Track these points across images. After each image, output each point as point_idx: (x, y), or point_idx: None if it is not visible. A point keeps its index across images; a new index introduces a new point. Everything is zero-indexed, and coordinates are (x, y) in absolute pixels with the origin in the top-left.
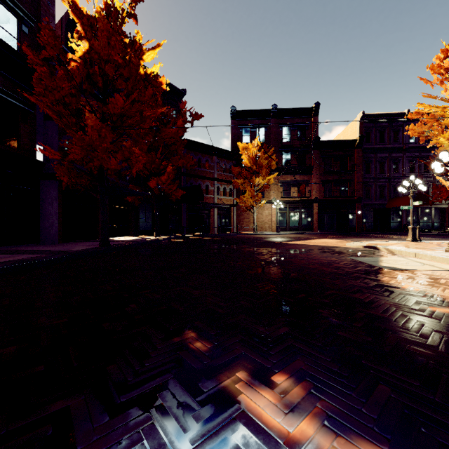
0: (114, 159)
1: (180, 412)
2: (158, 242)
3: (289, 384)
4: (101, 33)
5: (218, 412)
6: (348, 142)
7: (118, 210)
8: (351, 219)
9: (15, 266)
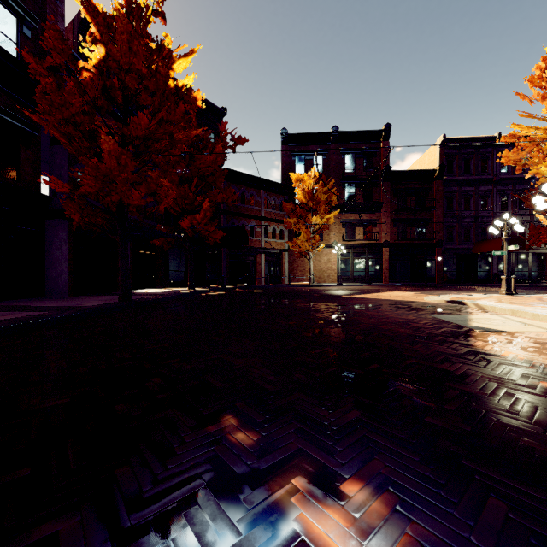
0: (136, 193)
1: (214, 542)
2: (192, 295)
3: (365, 496)
4: (120, 35)
5: (267, 543)
6: (425, 172)
7: (143, 256)
8: (429, 268)
9: (11, 327)
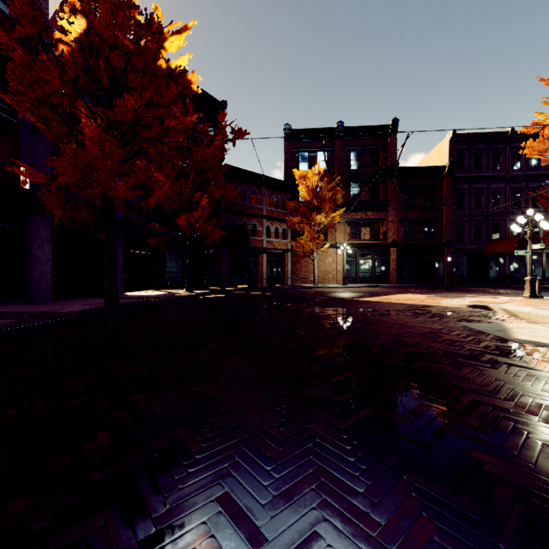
0: (121, 183)
1: None
2: (188, 298)
3: None
4: (103, 5)
5: None
6: (434, 169)
7: (138, 256)
8: (438, 268)
9: None
